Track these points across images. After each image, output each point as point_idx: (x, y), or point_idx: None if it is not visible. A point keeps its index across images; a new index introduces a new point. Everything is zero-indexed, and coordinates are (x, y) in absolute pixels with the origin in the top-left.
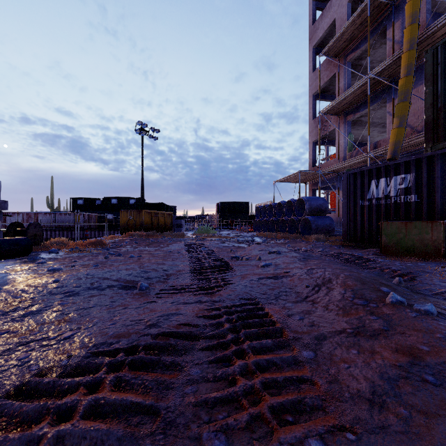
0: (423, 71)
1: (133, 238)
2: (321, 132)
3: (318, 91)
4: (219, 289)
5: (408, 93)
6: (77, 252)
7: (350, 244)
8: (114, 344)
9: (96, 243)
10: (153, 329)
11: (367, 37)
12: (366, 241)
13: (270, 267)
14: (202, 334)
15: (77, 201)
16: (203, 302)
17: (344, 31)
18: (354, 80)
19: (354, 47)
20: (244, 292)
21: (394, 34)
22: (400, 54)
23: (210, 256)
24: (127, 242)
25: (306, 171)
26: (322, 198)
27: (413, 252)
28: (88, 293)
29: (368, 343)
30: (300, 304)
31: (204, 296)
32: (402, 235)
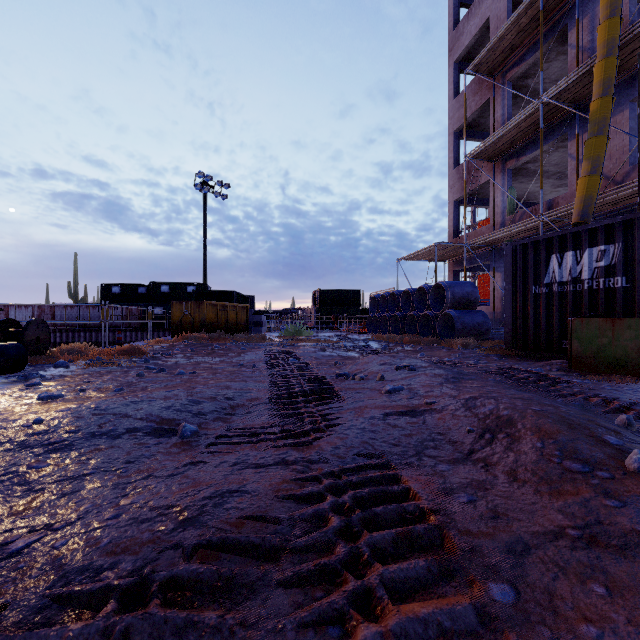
0: (624, 92)
1: (189, 343)
2: (467, 187)
3: (462, 126)
4: (317, 436)
5: (604, 122)
6: (97, 366)
7: (518, 353)
8: (105, 572)
9: (130, 351)
10: (190, 531)
11: (537, 44)
12: (542, 348)
13: (401, 394)
14: (285, 544)
15: (112, 289)
16: (289, 462)
17: (503, 34)
18: (516, 109)
19: (517, 59)
20: (361, 441)
21: (579, 38)
22: (590, 65)
23: (304, 374)
24: (180, 349)
25: (445, 243)
26: (470, 284)
27: (625, 367)
28: (90, 443)
29: (624, 568)
30: (462, 466)
31: (292, 450)
32: (606, 341)
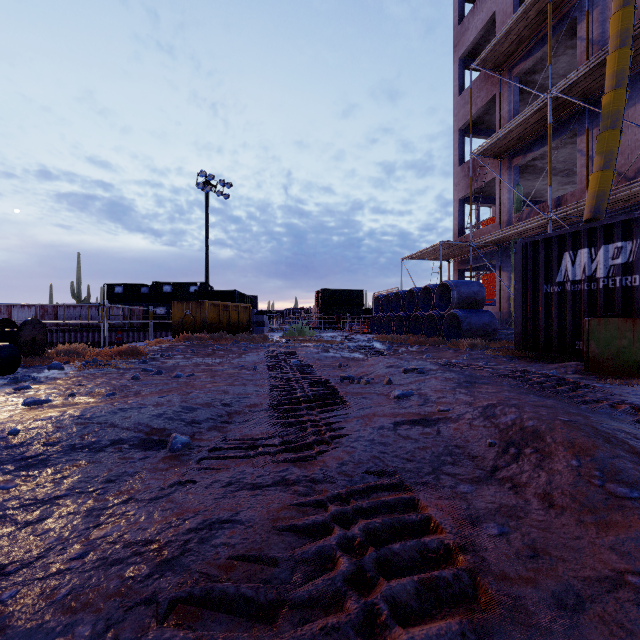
0: (636, 85)
1: (189, 344)
2: (473, 184)
3: (467, 123)
4: (322, 449)
5: (617, 115)
6: (93, 368)
7: (528, 355)
8: (55, 639)
9: (128, 352)
10: (168, 578)
11: (545, 38)
12: (554, 350)
13: (411, 400)
14: (284, 597)
15: (114, 289)
16: (290, 482)
17: (510, 28)
18: (522, 106)
19: (524, 54)
20: (370, 456)
21: (589, 30)
22: (601, 57)
23: (306, 376)
24: (180, 349)
25: (450, 241)
26: (477, 283)
27: None
28: (68, 458)
29: None
30: (486, 486)
31: (293, 466)
32: (626, 342)
